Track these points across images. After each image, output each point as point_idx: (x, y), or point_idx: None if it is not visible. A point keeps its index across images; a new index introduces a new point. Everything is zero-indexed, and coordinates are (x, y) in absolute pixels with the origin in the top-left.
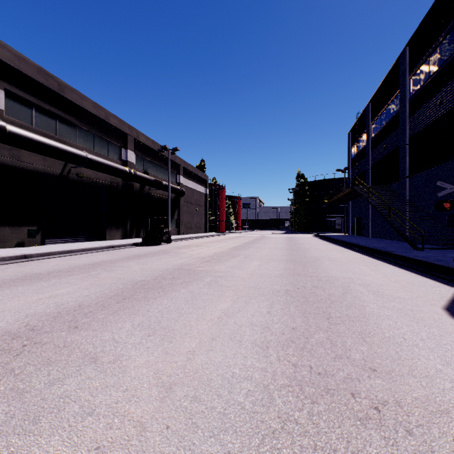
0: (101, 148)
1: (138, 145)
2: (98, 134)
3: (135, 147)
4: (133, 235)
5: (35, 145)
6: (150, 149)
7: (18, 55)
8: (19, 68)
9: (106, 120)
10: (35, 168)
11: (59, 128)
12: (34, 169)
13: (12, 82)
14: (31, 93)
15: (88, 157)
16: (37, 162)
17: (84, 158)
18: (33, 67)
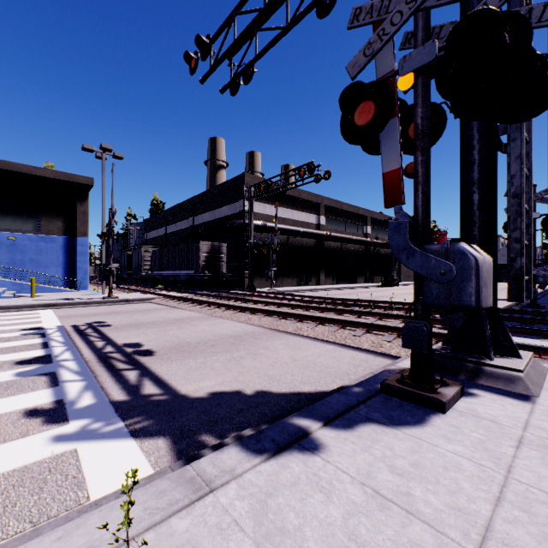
0: (354, 229)
1: (372, 220)
2: (353, 222)
3: (370, 223)
4: (370, 281)
5: (337, 239)
6: (379, 220)
7: (329, 199)
8: (330, 205)
9: (357, 212)
10: (333, 248)
11: (339, 225)
12: (332, 249)
13: (327, 212)
14: (332, 214)
15: (353, 239)
16: (333, 245)
17: (352, 240)
18: (333, 201)
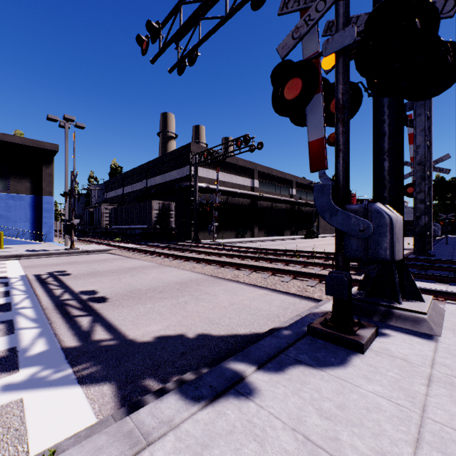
0: (282, 191)
1: (297, 184)
2: (281, 185)
3: (295, 186)
4: (295, 234)
5: (268, 199)
6: (302, 184)
7: (262, 166)
8: (262, 171)
9: (285, 177)
10: (265, 207)
11: (270, 188)
12: (264, 207)
13: (260, 176)
14: (264, 178)
15: (281, 199)
16: (265, 204)
17: (280, 200)
18: (265, 168)
